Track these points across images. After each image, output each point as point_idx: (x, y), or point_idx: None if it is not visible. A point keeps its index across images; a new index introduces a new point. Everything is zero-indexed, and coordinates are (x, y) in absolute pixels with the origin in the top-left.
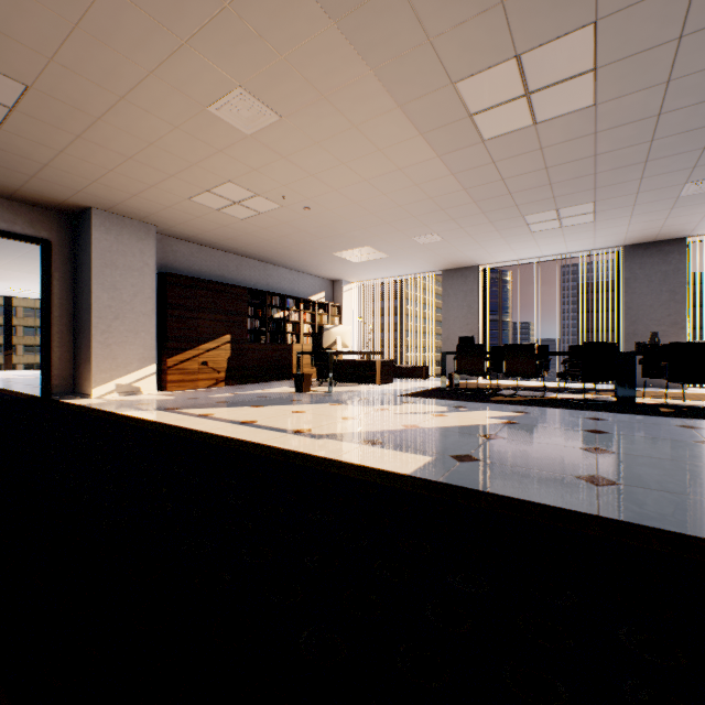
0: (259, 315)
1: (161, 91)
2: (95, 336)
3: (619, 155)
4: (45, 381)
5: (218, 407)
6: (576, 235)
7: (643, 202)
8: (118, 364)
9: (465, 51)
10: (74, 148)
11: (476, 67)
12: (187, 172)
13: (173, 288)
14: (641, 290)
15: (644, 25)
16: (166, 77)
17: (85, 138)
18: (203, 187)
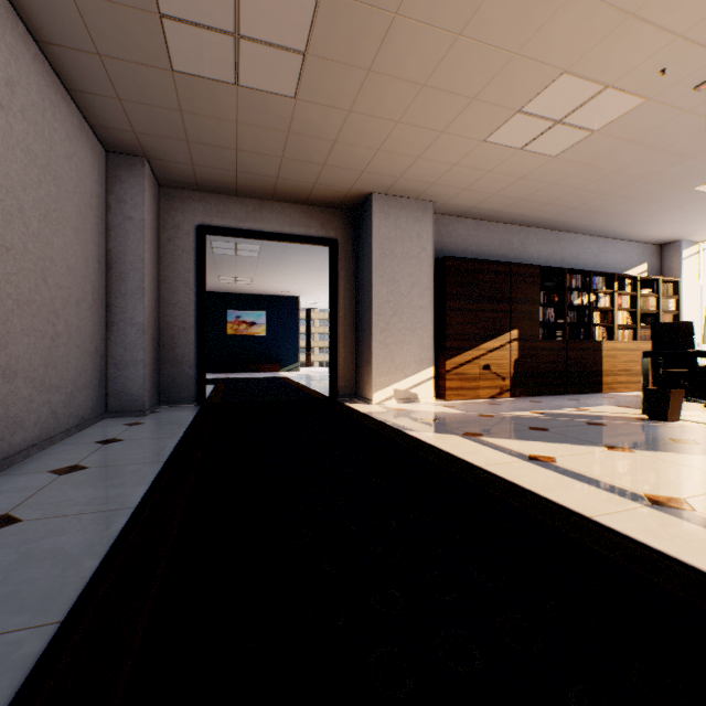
0: (553, 302)
1: None
2: (374, 335)
3: None
4: (332, 382)
5: (542, 439)
6: None
7: None
8: (395, 366)
9: None
10: (361, 97)
11: None
12: (497, 80)
13: (450, 274)
14: None
15: None
16: None
17: (374, 70)
18: (512, 107)
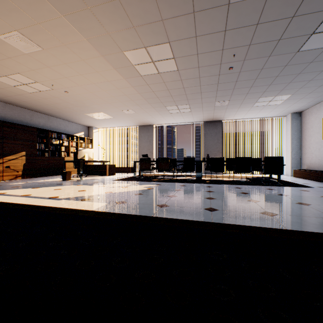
0: (44, 142)
1: None
2: None
3: (192, 89)
4: None
5: (11, 189)
6: (187, 116)
7: (205, 106)
8: None
9: (124, 41)
10: None
11: (130, 48)
12: None
13: None
14: (209, 138)
15: (185, 47)
16: None
17: None
18: (2, 74)
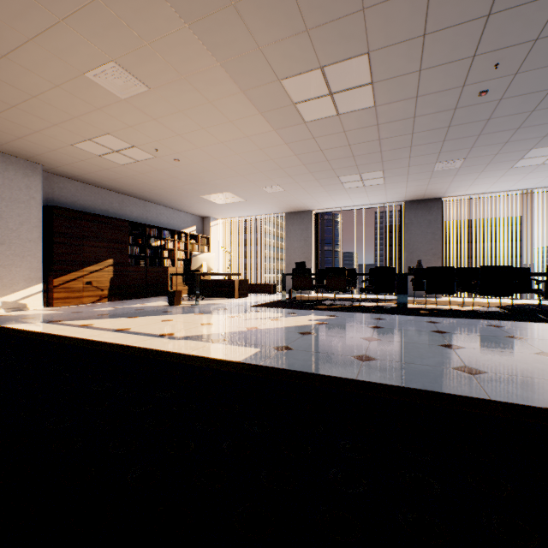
0: (139, 243)
1: (41, 56)
2: None
3: (394, 141)
4: None
5: (99, 318)
6: (374, 192)
7: (413, 172)
8: (4, 283)
9: (285, 59)
10: None
11: (294, 71)
12: (70, 123)
13: (59, 218)
14: (415, 231)
15: (398, 60)
16: (46, 45)
17: None
18: (85, 136)
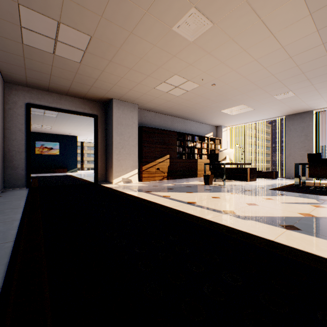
0: (181, 145)
1: (150, 23)
2: (114, 156)
3: None
4: (95, 176)
5: (170, 191)
6: None
7: None
8: (123, 168)
9: None
10: (108, 68)
11: None
12: (155, 72)
13: (144, 133)
14: None
15: None
16: (154, 12)
17: (112, 61)
18: (161, 80)
